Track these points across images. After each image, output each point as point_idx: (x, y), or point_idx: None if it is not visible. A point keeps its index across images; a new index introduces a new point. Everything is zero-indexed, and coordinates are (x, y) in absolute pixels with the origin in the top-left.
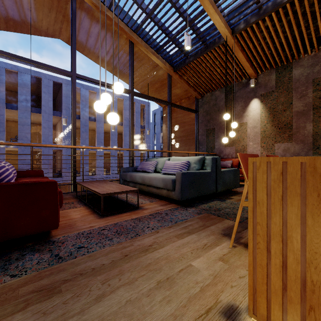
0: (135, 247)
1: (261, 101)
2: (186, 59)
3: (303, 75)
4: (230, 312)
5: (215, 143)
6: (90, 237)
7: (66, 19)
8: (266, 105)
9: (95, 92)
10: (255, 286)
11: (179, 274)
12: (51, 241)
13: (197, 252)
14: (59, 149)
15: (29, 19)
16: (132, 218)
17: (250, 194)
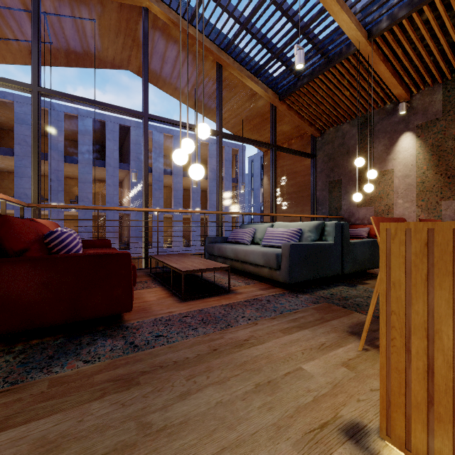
0: (226, 340)
1: (417, 136)
2: (297, 81)
3: None
4: (355, 431)
5: (343, 201)
6: (170, 325)
7: (136, 43)
8: (426, 142)
9: (171, 135)
10: (389, 398)
11: (284, 377)
12: (124, 326)
13: (310, 353)
14: (127, 213)
15: (92, 50)
16: (221, 304)
17: (381, 273)
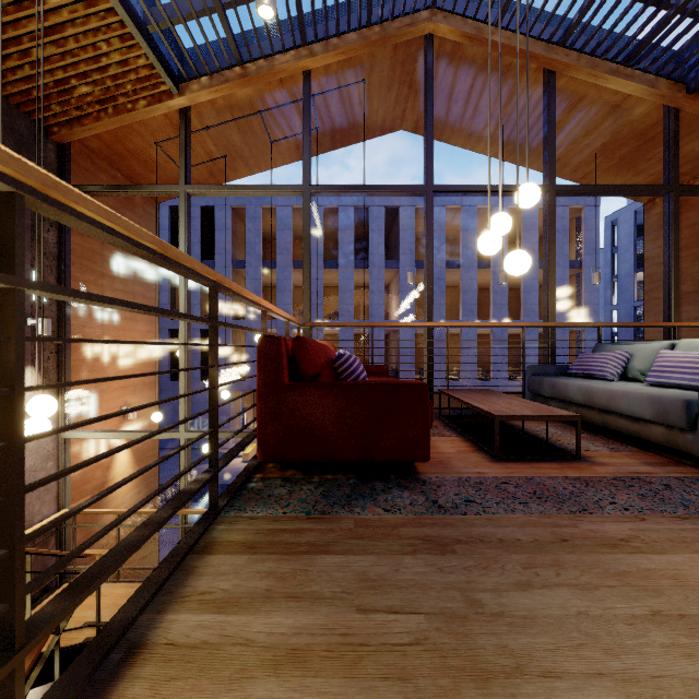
0: (582, 531)
1: None
2: None
3: None
4: None
5: None
6: (482, 490)
7: (413, 89)
8: None
9: (459, 206)
10: None
11: None
12: (420, 479)
13: None
14: (395, 329)
15: (360, 119)
16: (565, 476)
17: None
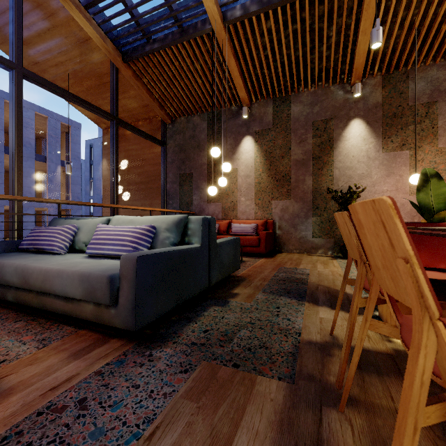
0: None
1: (256, 141)
2: (146, 44)
3: (303, 114)
4: None
5: (194, 196)
6: None
7: None
8: (262, 147)
9: None
10: None
11: None
12: None
13: None
14: None
15: None
16: None
17: None
